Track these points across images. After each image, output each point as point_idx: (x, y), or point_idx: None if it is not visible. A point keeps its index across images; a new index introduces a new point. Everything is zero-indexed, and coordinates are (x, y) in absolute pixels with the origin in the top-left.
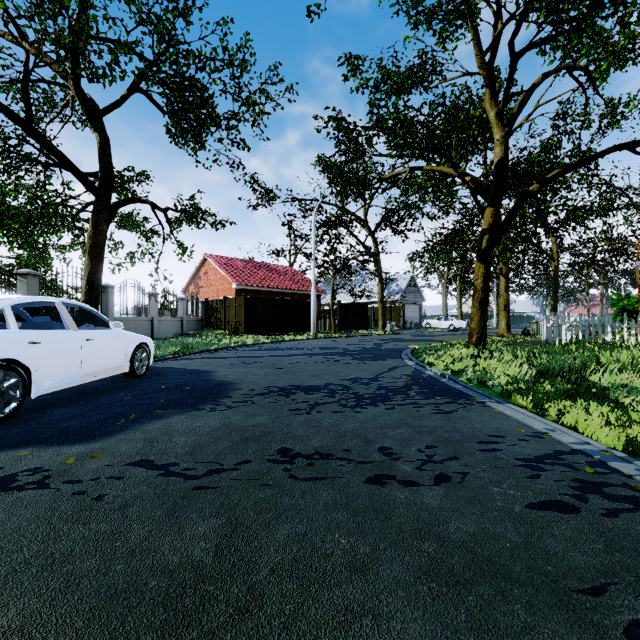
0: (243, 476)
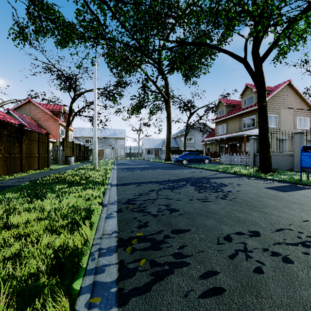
0: (307, 226)
